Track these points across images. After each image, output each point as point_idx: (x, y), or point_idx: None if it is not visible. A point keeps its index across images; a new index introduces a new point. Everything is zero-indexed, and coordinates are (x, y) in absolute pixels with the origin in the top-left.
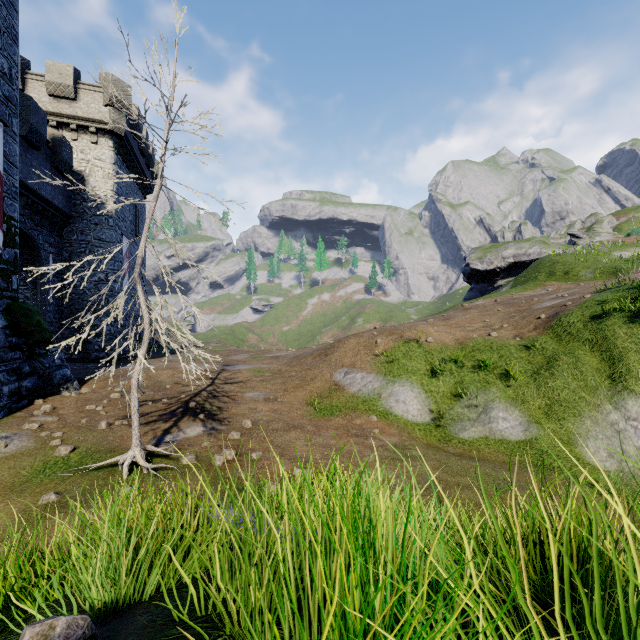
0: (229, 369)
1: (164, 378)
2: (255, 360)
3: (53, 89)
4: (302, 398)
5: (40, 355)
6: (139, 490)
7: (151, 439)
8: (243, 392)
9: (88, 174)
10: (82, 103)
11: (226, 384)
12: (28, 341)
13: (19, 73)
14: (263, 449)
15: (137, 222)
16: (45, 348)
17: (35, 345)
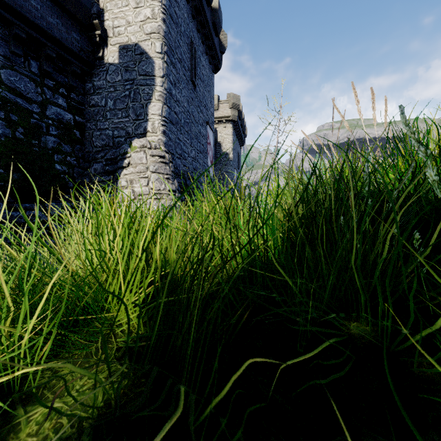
0: None
1: None
2: None
3: None
4: None
5: None
6: None
7: None
8: None
9: (222, 142)
10: (220, 110)
11: None
12: None
13: None
14: None
15: (239, 161)
16: None
17: None
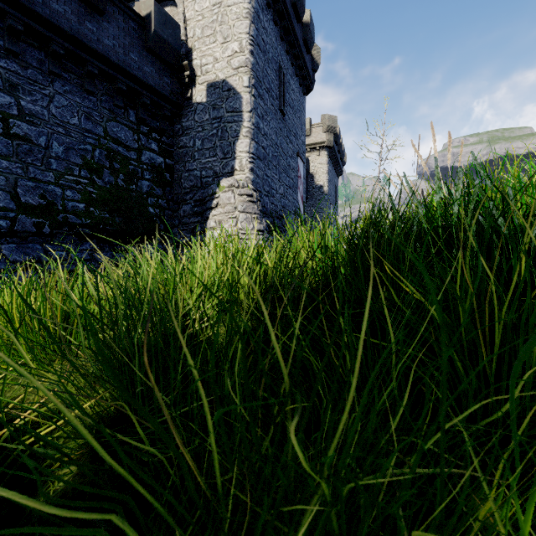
0: None
1: None
2: None
3: None
4: None
5: None
6: None
7: None
8: None
9: (315, 173)
10: (313, 136)
11: None
12: None
13: None
14: None
15: (335, 195)
16: None
17: None
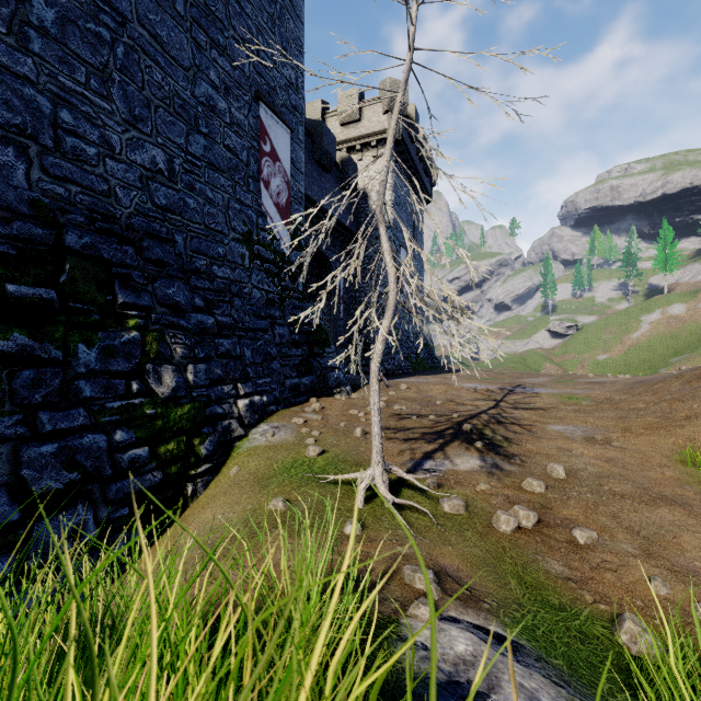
0: (520, 391)
1: (435, 393)
2: (560, 384)
3: (343, 118)
4: (668, 448)
5: (318, 355)
6: (336, 544)
7: (406, 461)
8: (544, 423)
9: (370, 190)
10: (365, 121)
11: (516, 409)
12: (308, 340)
13: (320, 116)
14: (596, 527)
15: (415, 233)
16: (322, 348)
17: (314, 345)
